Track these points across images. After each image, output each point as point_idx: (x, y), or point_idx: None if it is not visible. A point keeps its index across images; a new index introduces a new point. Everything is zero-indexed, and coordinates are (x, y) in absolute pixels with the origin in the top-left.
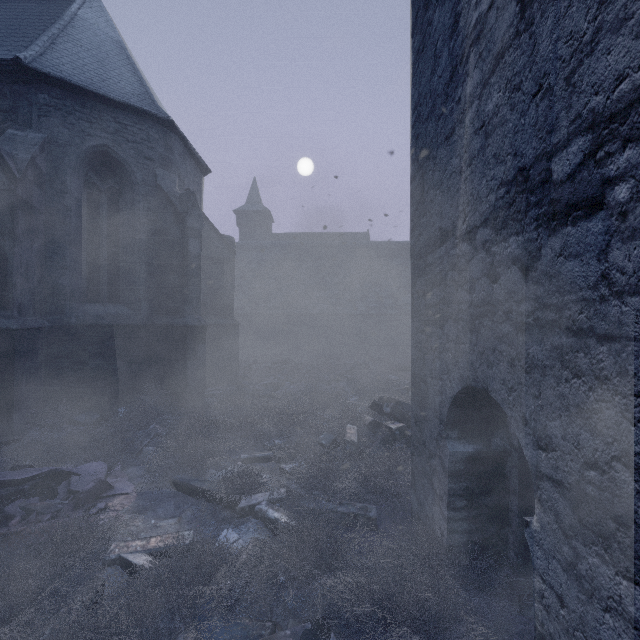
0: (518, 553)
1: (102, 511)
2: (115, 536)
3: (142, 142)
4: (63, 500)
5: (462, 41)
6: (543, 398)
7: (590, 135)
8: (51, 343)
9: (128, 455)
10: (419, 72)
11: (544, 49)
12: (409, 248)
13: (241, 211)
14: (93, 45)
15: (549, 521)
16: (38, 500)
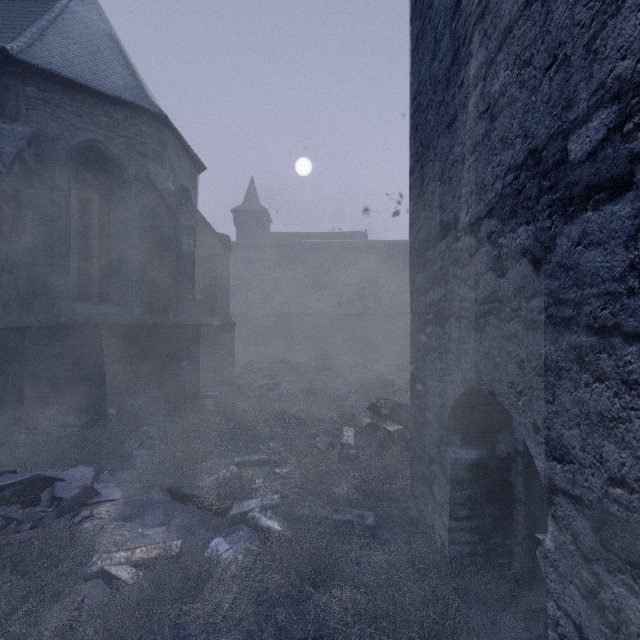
0: (524, 566)
1: (87, 519)
2: (99, 546)
3: (134, 137)
4: (46, 507)
5: (465, 20)
6: (558, 404)
7: (615, 106)
8: (39, 343)
9: (117, 459)
10: (418, 59)
11: (559, 16)
12: (407, 248)
13: (238, 210)
14: (84, 38)
15: (565, 541)
16: (20, 508)
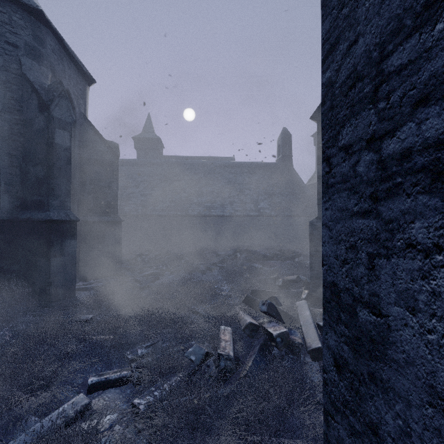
0: None
1: None
2: None
3: (3, 25)
4: None
5: None
6: None
7: None
8: None
9: None
10: None
11: None
12: (264, 167)
13: (138, 138)
14: None
15: None
16: None
